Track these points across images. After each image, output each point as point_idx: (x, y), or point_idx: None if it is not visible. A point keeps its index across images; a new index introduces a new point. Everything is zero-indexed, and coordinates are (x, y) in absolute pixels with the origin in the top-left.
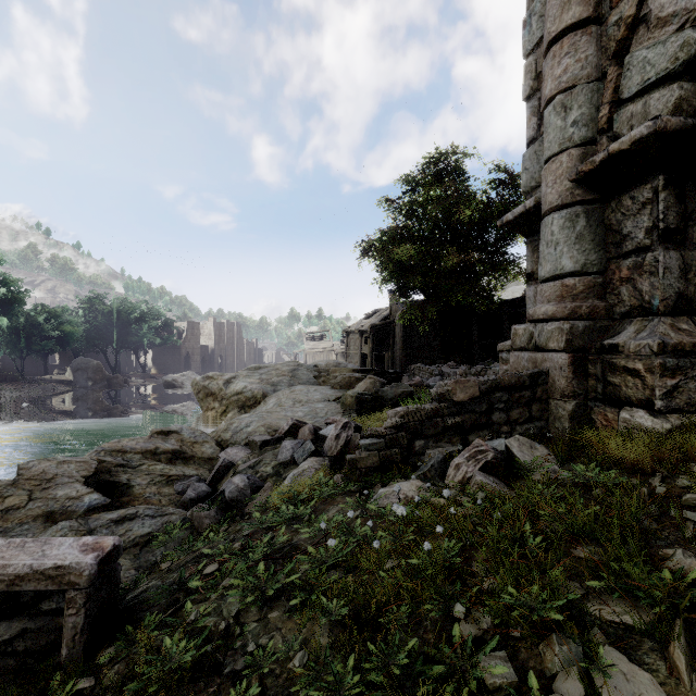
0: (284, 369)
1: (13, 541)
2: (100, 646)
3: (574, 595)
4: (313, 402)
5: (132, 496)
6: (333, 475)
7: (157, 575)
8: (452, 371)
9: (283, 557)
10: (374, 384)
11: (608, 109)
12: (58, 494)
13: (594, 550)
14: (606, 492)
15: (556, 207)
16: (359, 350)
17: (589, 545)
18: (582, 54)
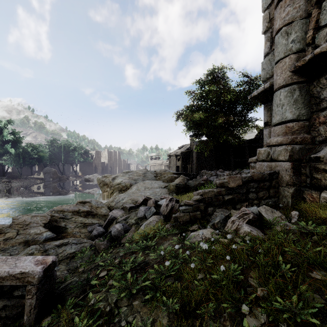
0: (140, 172)
1: (1, 257)
2: (44, 315)
3: (319, 304)
4: (154, 188)
5: (66, 233)
6: (165, 224)
7: (77, 274)
8: (222, 173)
9: (140, 269)
10: (183, 179)
11: (312, 32)
12: (31, 231)
13: (324, 274)
14: (319, 237)
15: (282, 86)
16: (175, 164)
17: (319, 270)
18: (297, 5)
